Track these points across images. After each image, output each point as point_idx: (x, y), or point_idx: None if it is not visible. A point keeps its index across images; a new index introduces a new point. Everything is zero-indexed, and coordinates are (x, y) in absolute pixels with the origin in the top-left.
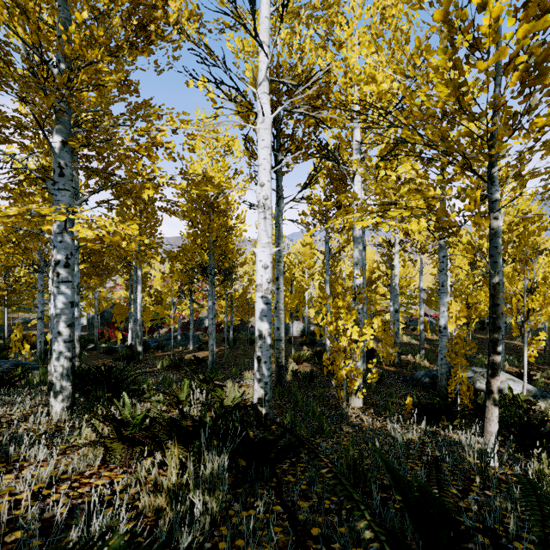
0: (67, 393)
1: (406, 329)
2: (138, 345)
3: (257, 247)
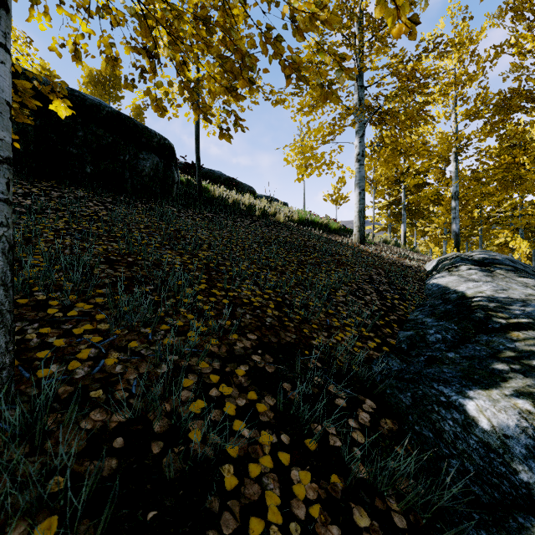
0: None
1: None
2: None
3: None
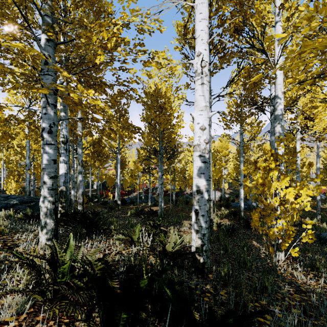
0: (50, 228)
1: None
2: (118, 200)
3: (195, 112)
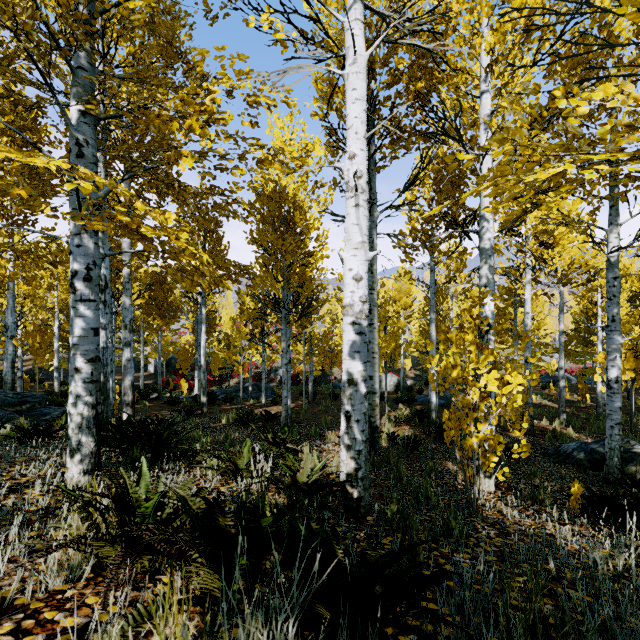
0: (88, 451)
1: (534, 387)
2: (202, 395)
3: (345, 251)
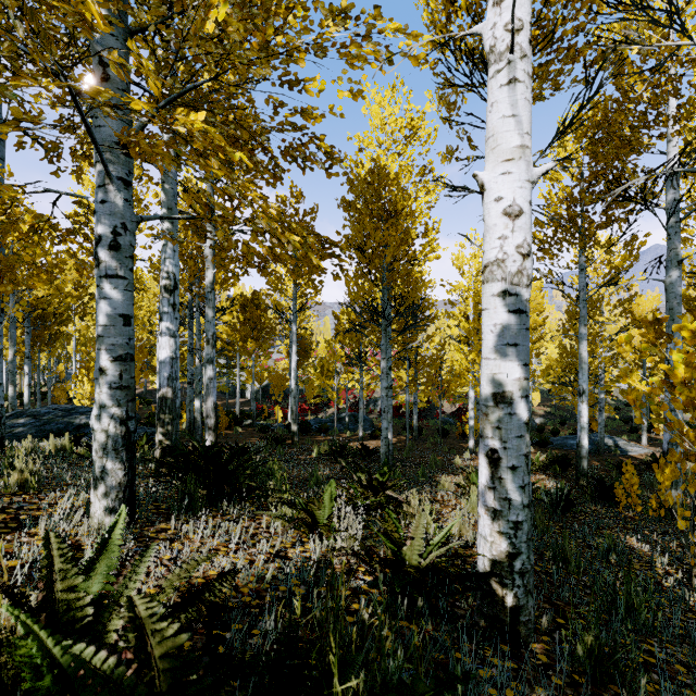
0: (115, 482)
1: None
2: (293, 422)
3: (487, 170)
